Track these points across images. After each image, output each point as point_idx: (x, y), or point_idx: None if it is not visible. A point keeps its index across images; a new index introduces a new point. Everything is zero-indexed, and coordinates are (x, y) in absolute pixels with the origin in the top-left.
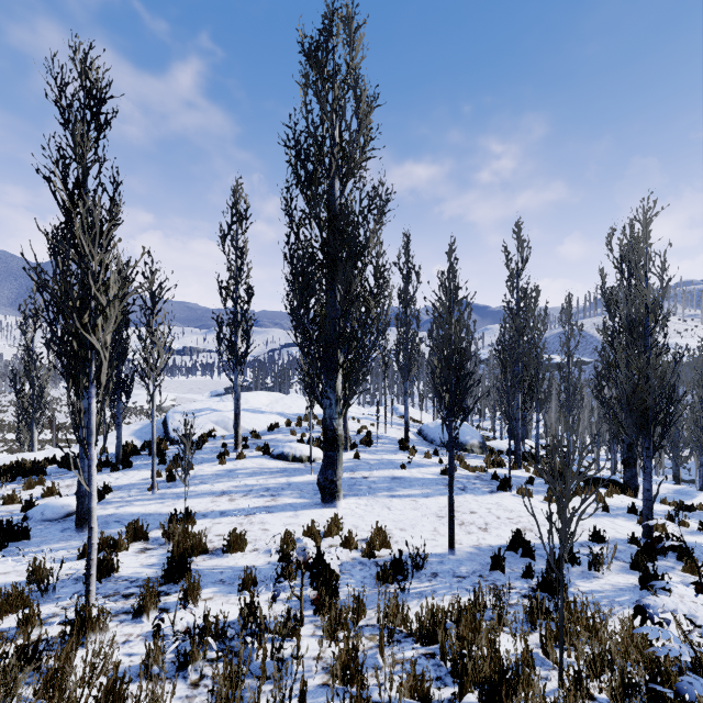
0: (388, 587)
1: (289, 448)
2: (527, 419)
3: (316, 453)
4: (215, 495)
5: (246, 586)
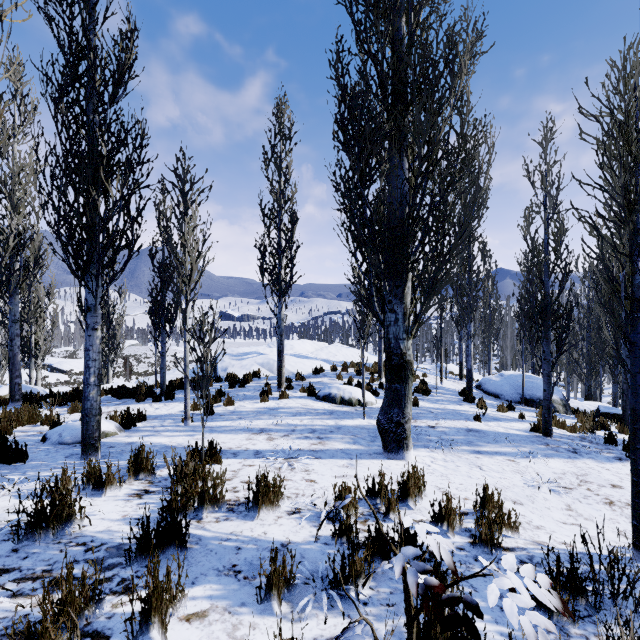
0: (566, 633)
1: (336, 389)
2: (596, 383)
3: (367, 396)
4: (252, 432)
5: (275, 591)
